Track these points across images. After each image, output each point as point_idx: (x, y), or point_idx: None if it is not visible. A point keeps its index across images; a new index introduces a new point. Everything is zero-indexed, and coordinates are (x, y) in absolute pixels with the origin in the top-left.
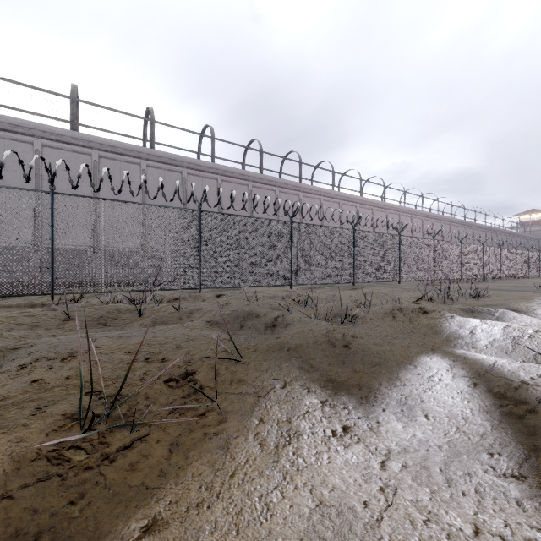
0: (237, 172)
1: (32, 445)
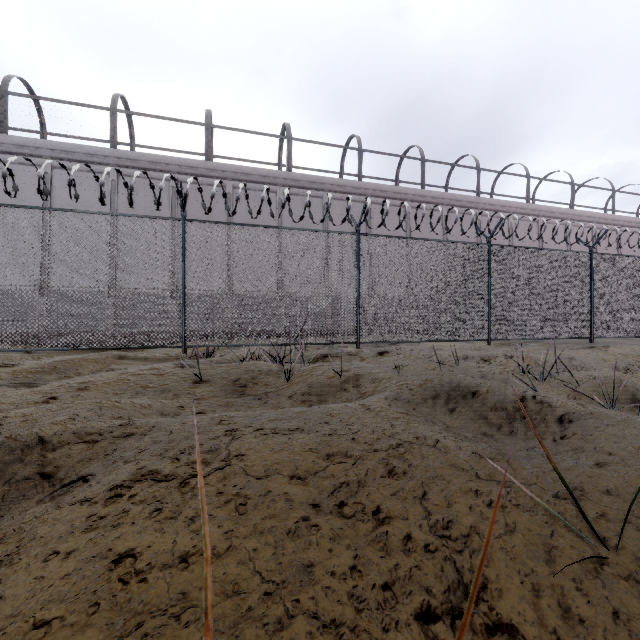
0: (390, 190)
1: None
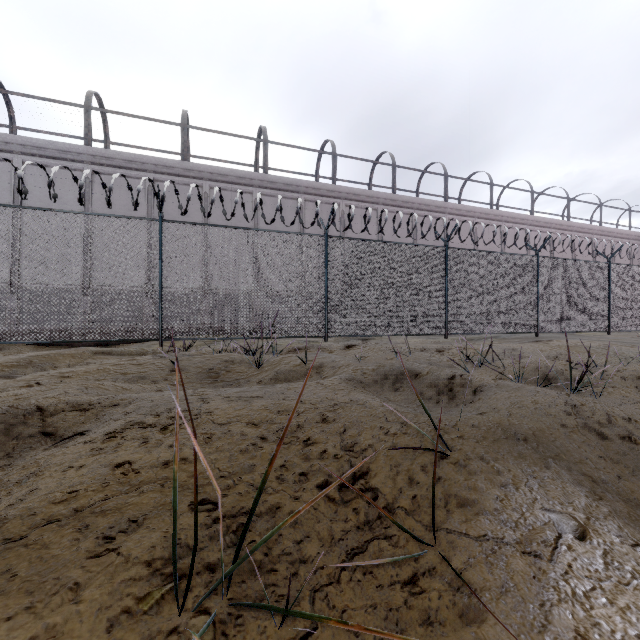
0: (363, 193)
1: None
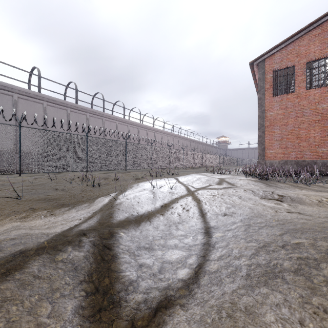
0: (58, 100)
1: None
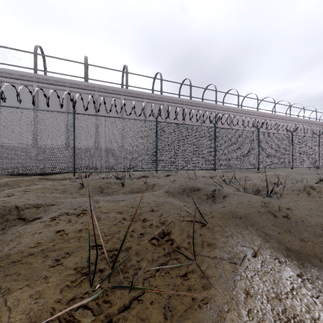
0: (175, 99)
1: (48, 303)
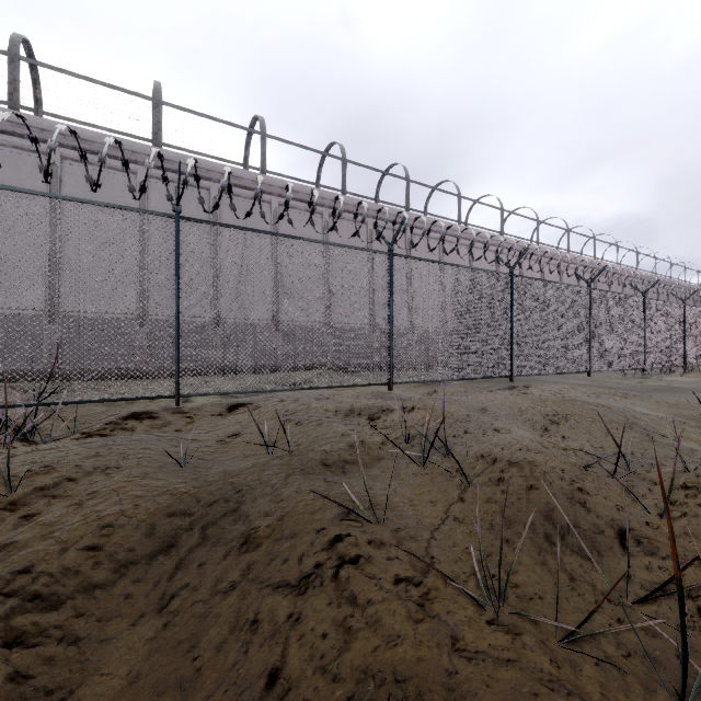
0: (303, 190)
1: None
